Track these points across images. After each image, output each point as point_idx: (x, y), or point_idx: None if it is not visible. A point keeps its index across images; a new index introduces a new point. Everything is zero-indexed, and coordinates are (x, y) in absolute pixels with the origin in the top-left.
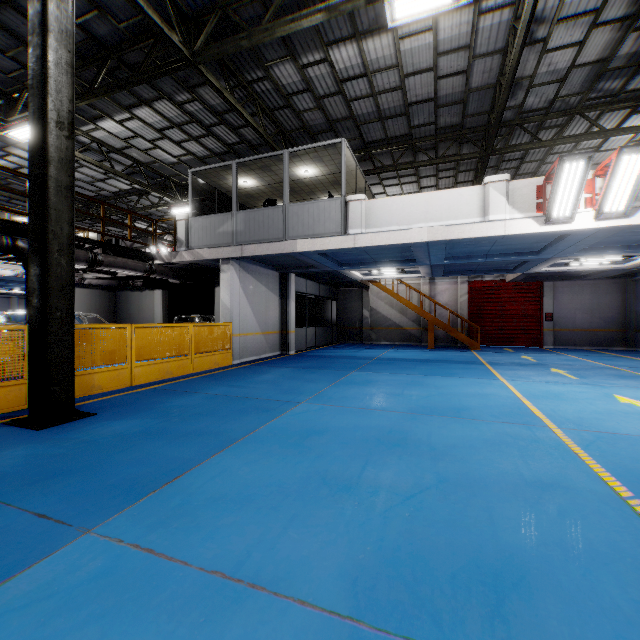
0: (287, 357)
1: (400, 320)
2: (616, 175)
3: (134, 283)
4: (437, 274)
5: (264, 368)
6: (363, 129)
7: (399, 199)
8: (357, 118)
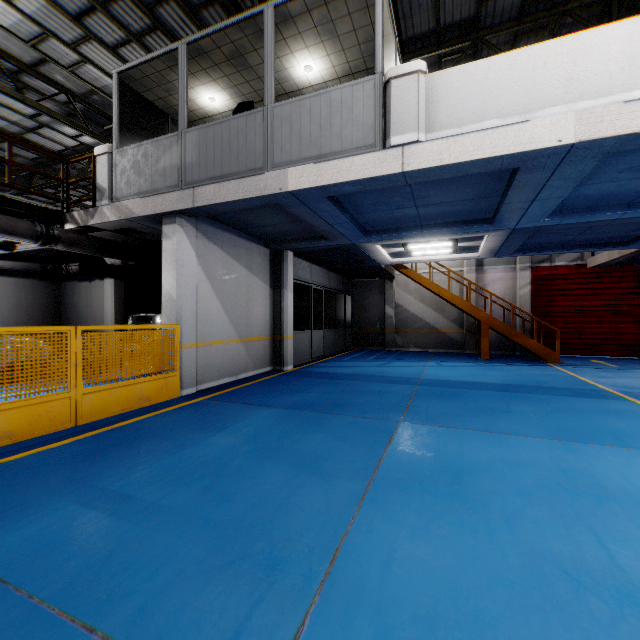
0: (279, 377)
1: (435, 320)
2: None
3: (68, 268)
4: (504, 252)
5: (228, 409)
6: (401, 8)
7: (502, 60)
8: None
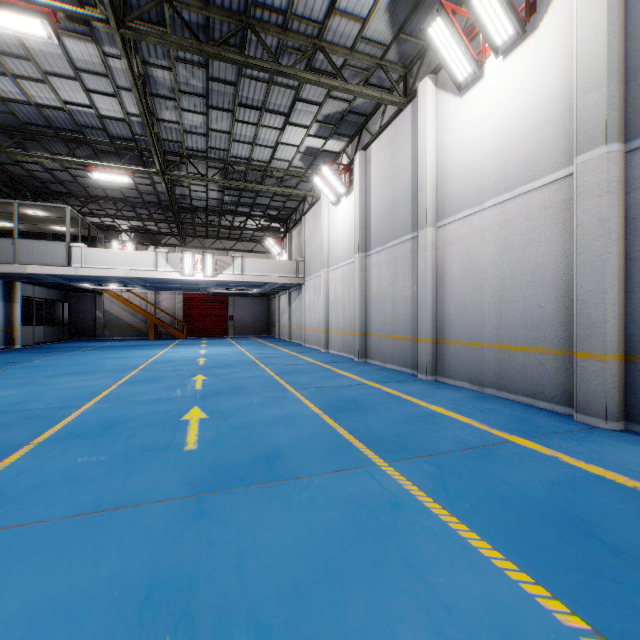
0: (15, 349)
1: (131, 320)
2: (205, 261)
3: None
4: (152, 289)
5: None
6: (88, 189)
7: (108, 251)
8: (82, 183)
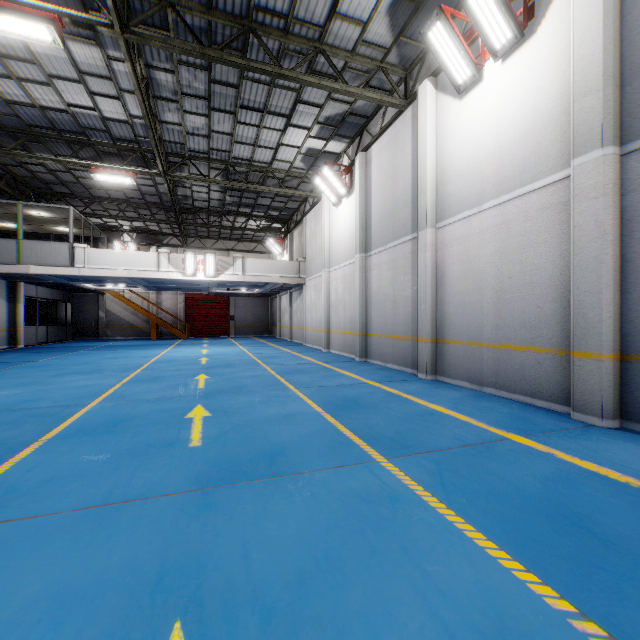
0: (19, 349)
1: (133, 320)
2: (207, 262)
3: None
4: (154, 289)
5: (0, 354)
6: (91, 190)
7: (111, 251)
8: (85, 184)
